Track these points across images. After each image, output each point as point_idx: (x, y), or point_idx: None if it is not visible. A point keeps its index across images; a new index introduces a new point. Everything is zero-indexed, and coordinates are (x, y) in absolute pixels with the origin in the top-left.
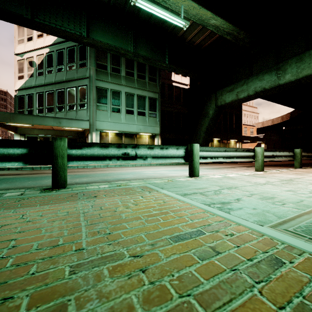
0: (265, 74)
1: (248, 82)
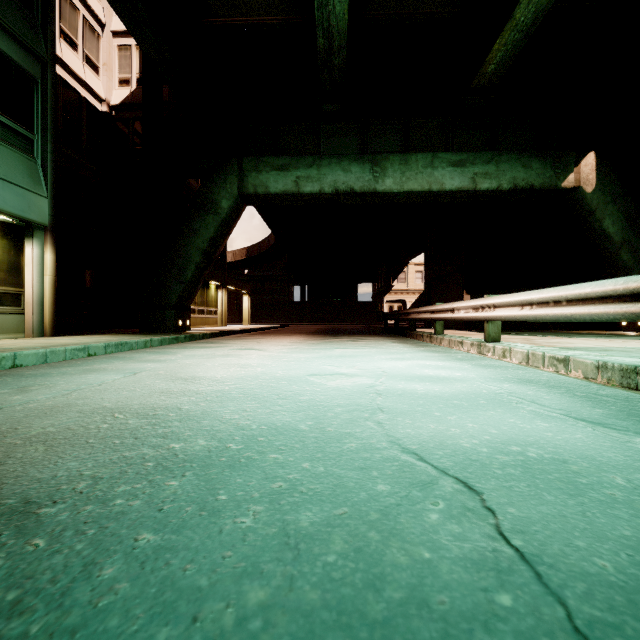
0: (355, 163)
1: (323, 165)
